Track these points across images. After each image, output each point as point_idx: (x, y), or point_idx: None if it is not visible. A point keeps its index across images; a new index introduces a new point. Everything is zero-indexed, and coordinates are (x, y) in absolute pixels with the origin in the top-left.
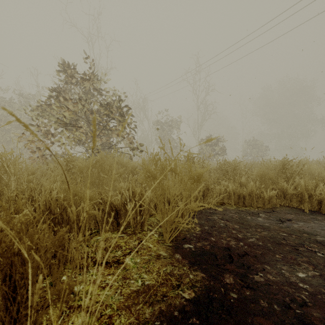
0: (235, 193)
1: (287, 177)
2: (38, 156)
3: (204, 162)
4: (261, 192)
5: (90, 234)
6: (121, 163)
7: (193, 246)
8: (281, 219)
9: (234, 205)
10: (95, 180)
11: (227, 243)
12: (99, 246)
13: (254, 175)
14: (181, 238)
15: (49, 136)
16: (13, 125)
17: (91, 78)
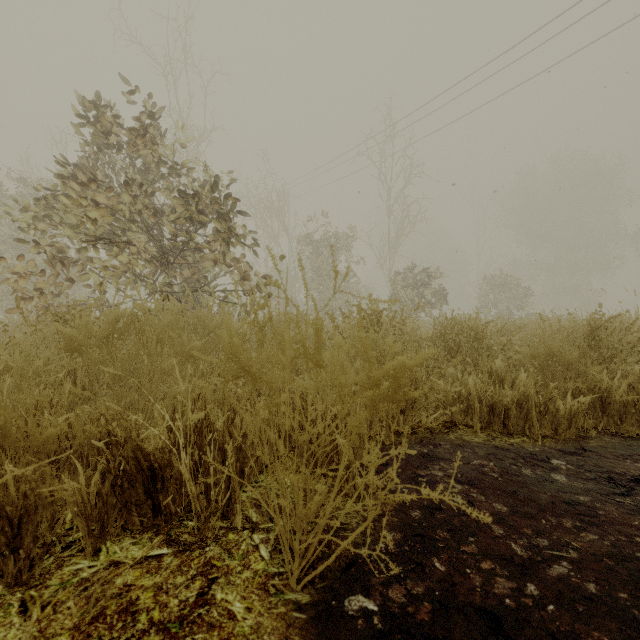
0: (482, 400)
1: (604, 359)
2: (40, 307)
3: (404, 322)
4: (549, 398)
5: (65, 546)
6: (204, 325)
7: (377, 605)
8: (615, 478)
9: (481, 430)
10: (122, 371)
11: (487, 588)
12: (63, 608)
13: (521, 354)
14: (339, 566)
15: (63, 265)
16: (7, 243)
17: (155, 137)
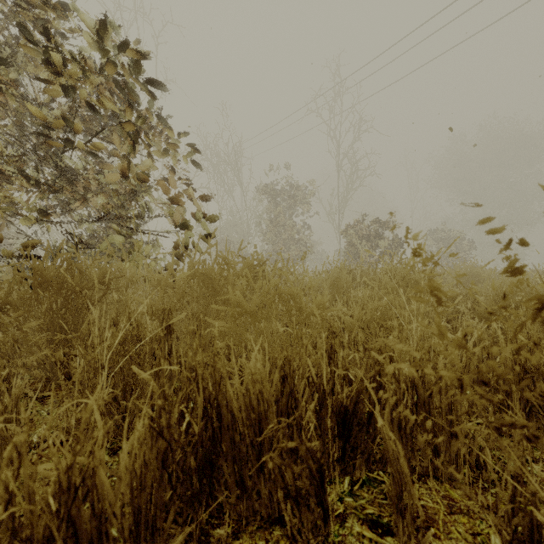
0: None
1: None
2: None
3: None
4: None
5: None
6: None
7: None
8: None
9: None
10: None
11: None
12: None
13: None
14: None
15: None
16: None
17: None
